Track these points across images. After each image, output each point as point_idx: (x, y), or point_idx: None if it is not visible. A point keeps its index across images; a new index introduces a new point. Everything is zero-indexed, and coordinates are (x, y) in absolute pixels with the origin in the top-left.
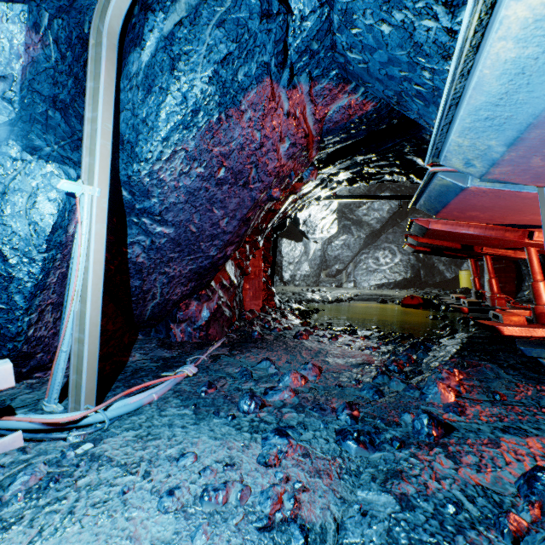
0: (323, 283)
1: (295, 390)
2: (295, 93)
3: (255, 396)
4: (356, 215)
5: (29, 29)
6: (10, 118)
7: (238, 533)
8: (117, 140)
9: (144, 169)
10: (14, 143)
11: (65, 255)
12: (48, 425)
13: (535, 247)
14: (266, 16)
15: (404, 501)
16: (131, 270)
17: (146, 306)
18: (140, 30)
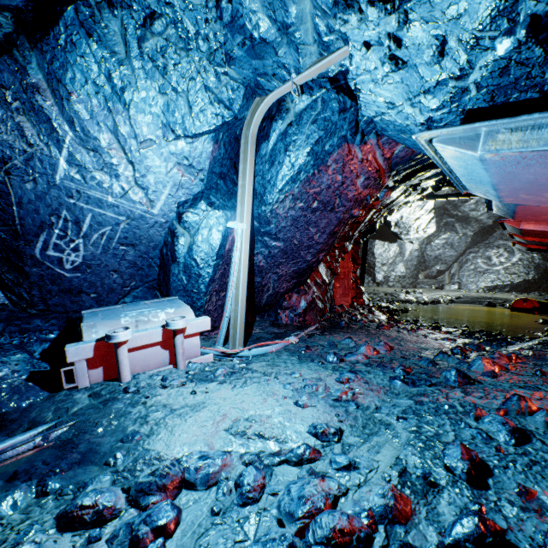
0: (420, 284)
1: (366, 355)
2: (366, 146)
3: (337, 354)
4: (461, 211)
5: (214, 144)
6: (202, 189)
7: (322, 400)
8: (253, 193)
9: (268, 208)
10: (203, 202)
11: (223, 262)
12: (223, 353)
13: None
14: (343, 111)
15: (419, 402)
16: (256, 271)
17: (262, 296)
18: (267, 131)
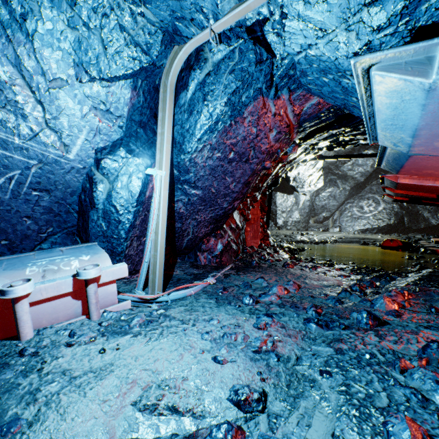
0: (311, 228)
1: (279, 296)
2: (279, 101)
3: (252, 296)
4: (341, 171)
5: (132, 90)
6: (121, 136)
7: (242, 352)
8: (172, 142)
9: (187, 157)
10: (122, 149)
11: (144, 208)
12: (141, 299)
13: None
14: (259, 63)
15: (339, 351)
16: (176, 217)
17: (183, 240)
18: (186, 80)
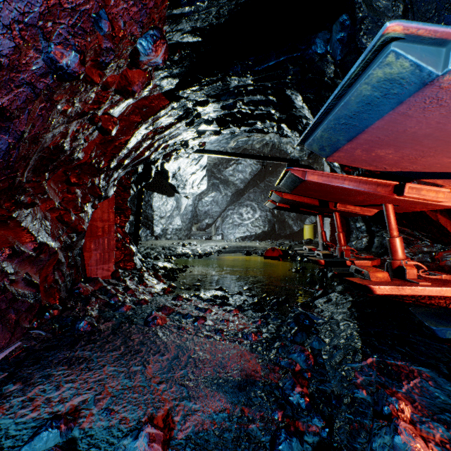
0: (194, 236)
1: None
2: None
3: None
4: (223, 175)
5: None
6: None
7: None
8: None
9: None
10: None
11: None
12: None
13: (393, 204)
14: None
15: None
16: None
17: None
18: None
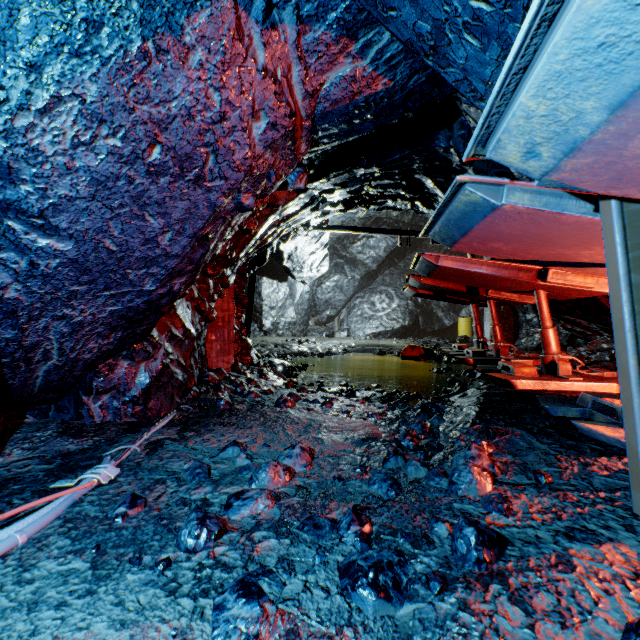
0: (312, 332)
1: (275, 495)
2: (274, 37)
3: (208, 518)
4: (350, 253)
5: None
6: None
7: None
8: None
9: None
10: None
11: None
12: None
13: (545, 290)
14: None
15: None
16: None
17: (33, 372)
18: None
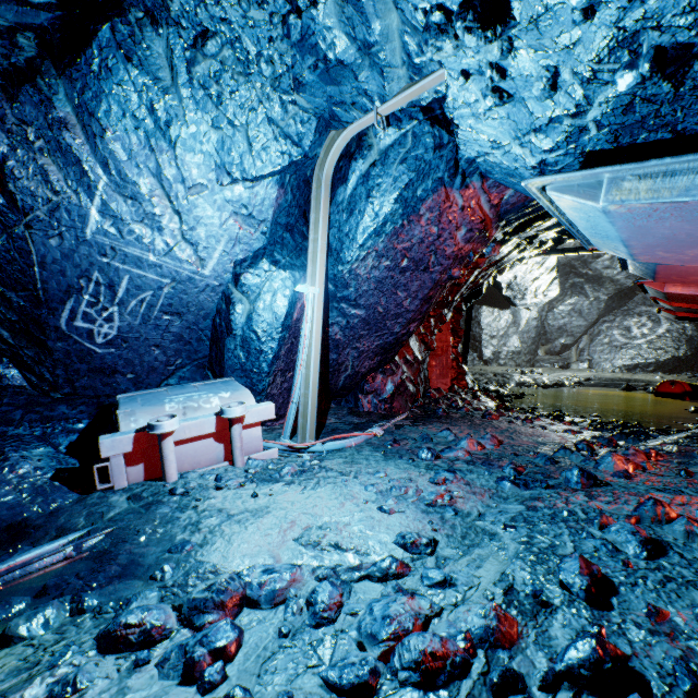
0: (540, 362)
1: (469, 451)
2: (468, 190)
3: (431, 449)
4: (592, 269)
5: (279, 188)
6: (264, 244)
7: (413, 504)
8: (327, 249)
9: (346, 268)
10: (266, 261)
11: (290, 334)
12: (290, 448)
13: None
14: (439, 148)
15: (532, 508)
16: (330, 345)
17: (339, 377)
18: (345, 172)
